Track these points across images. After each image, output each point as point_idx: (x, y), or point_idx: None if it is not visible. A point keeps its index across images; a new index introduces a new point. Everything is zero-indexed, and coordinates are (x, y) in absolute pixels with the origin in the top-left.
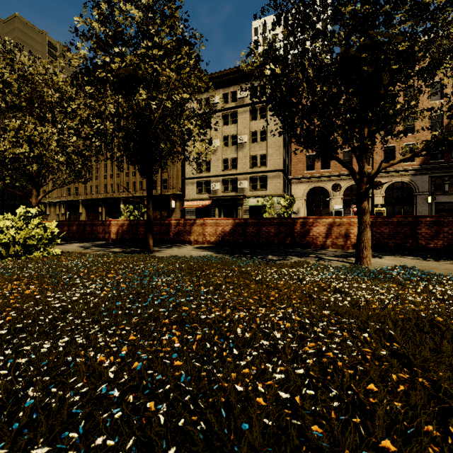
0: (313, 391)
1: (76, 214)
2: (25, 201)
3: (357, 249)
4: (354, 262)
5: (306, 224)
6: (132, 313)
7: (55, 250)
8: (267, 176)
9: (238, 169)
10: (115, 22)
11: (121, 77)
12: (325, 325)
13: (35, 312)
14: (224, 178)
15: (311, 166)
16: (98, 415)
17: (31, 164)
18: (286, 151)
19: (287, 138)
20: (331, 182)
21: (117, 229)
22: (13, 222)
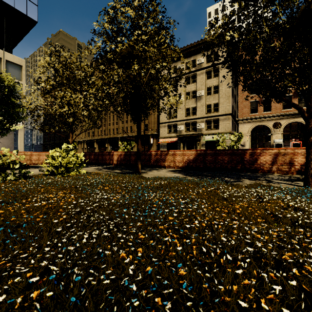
0: (308, 309)
1: (93, 148)
2: (65, 141)
3: (306, 175)
4: (301, 185)
5: (254, 154)
6: (135, 218)
7: (83, 171)
8: (219, 119)
9: (197, 115)
10: (117, 21)
11: (122, 56)
12: (301, 243)
13: (75, 212)
14: (186, 122)
15: (254, 110)
16: (125, 302)
17: (69, 118)
18: (234, 100)
19: (235, 90)
20: (272, 121)
21: (117, 158)
22: (60, 153)
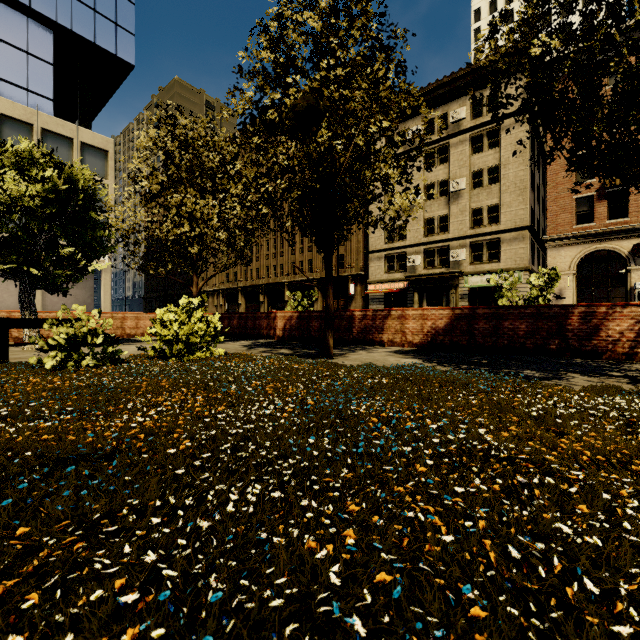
0: None
1: (235, 304)
2: (184, 291)
3: None
4: None
5: (593, 316)
6: (335, 457)
7: (218, 350)
8: (500, 239)
9: (451, 232)
10: (286, 44)
11: (298, 113)
12: None
13: (209, 438)
14: (427, 248)
15: (584, 216)
16: None
17: (192, 246)
18: (535, 196)
19: (537, 173)
20: (631, 241)
21: (284, 324)
22: (176, 315)
